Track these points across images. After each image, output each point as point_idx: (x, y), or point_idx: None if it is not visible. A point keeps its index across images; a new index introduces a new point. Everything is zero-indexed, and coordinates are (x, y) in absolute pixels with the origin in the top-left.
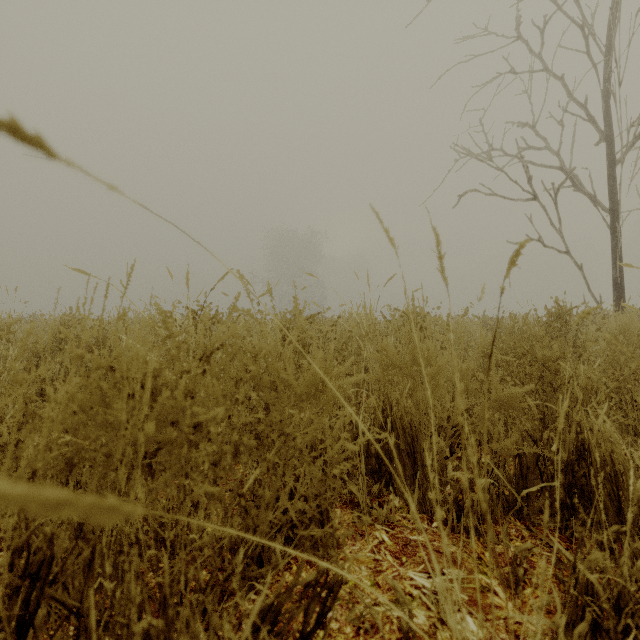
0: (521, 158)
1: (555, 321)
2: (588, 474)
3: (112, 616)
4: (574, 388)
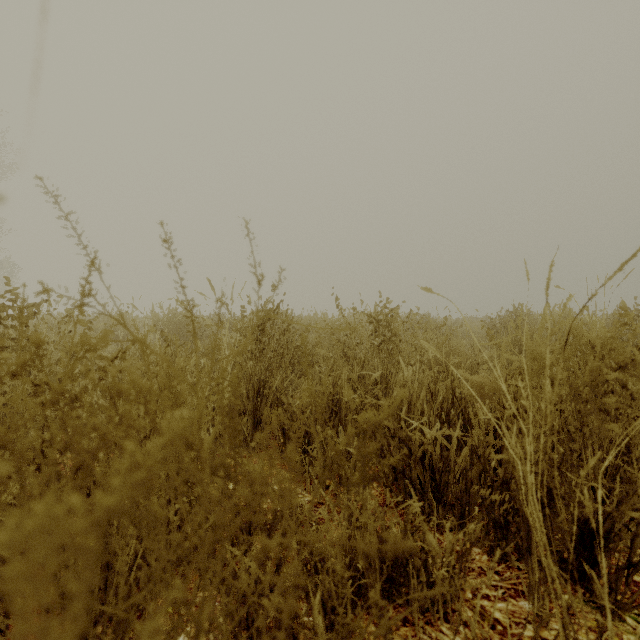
0: None
1: None
2: None
3: (562, 472)
4: None
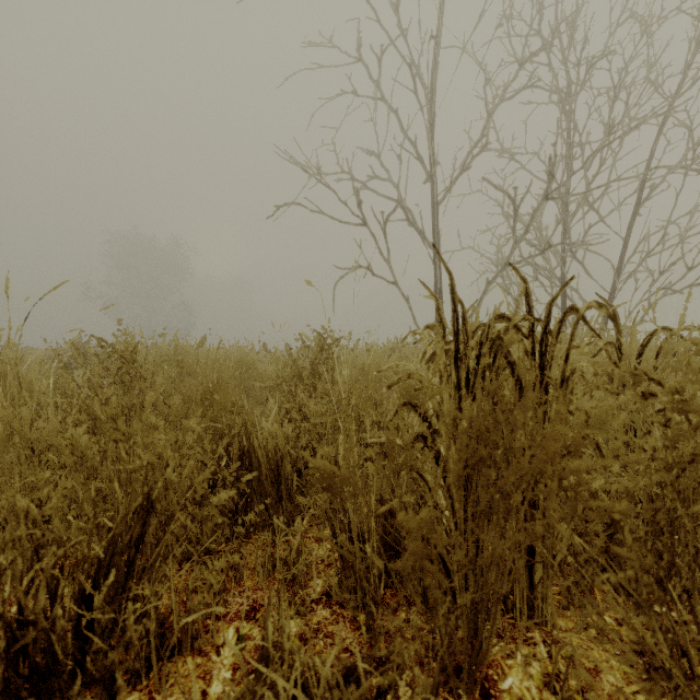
0: (352, 180)
1: (321, 353)
2: (8, 671)
3: None
4: (255, 447)
